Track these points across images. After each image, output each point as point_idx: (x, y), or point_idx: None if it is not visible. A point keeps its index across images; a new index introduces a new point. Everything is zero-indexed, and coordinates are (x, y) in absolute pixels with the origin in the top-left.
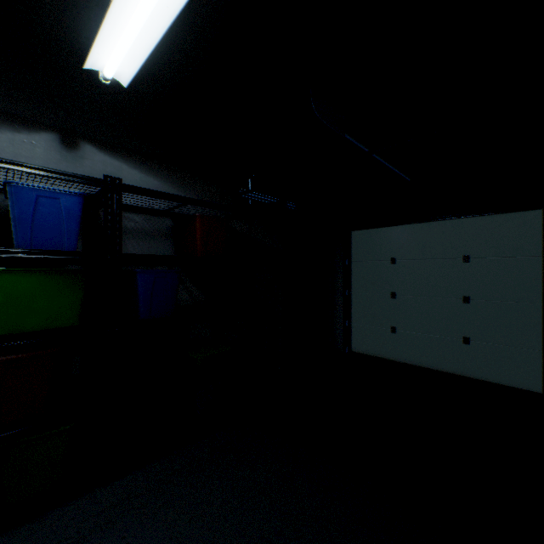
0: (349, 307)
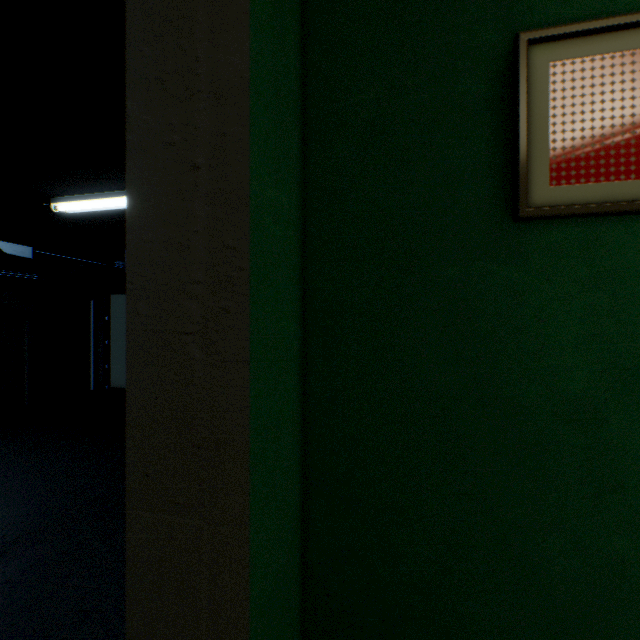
0: (110, 353)
